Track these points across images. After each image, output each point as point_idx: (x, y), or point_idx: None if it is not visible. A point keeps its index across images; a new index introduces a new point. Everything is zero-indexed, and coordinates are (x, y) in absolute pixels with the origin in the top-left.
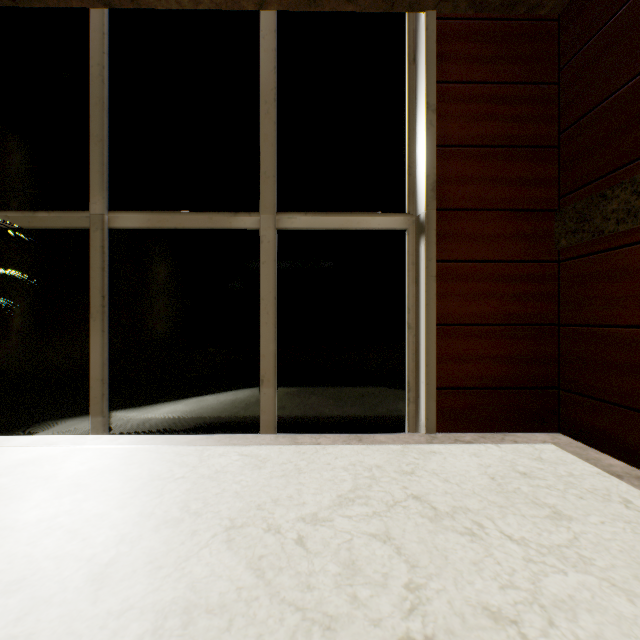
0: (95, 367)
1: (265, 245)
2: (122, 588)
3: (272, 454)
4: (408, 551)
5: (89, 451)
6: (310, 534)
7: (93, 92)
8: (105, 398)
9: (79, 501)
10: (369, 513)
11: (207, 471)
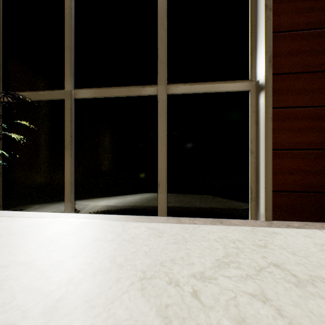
0: (67, 175)
1: (160, 104)
2: (64, 323)
3: (166, 228)
4: (288, 313)
5: (62, 221)
6: (202, 289)
7: (66, 23)
8: (72, 193)
9: (50, 251)
10: (243, 275)
11: (127, 237)
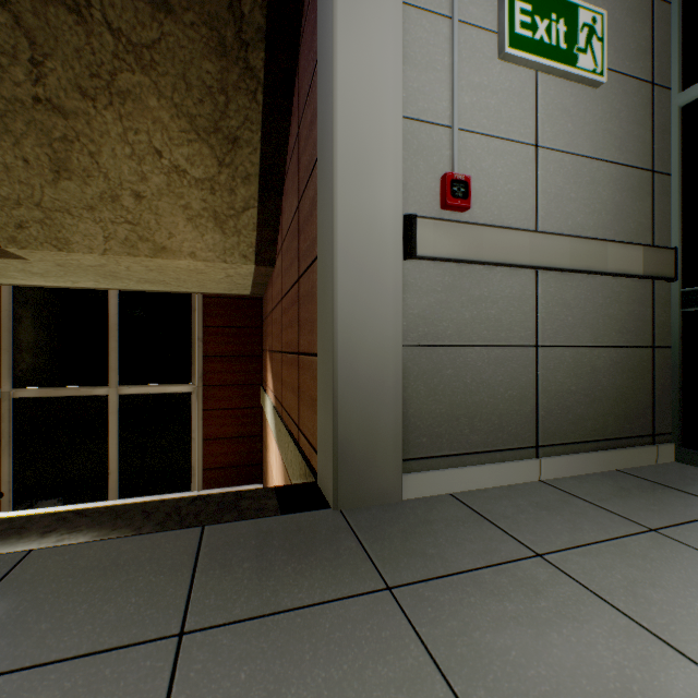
0: (5, 475)
1: (112, 404)
2: None
3: None
4: None
5: None
6: None
7: (4, 325)
8: (12, 491)
9: None
10: None
11: None
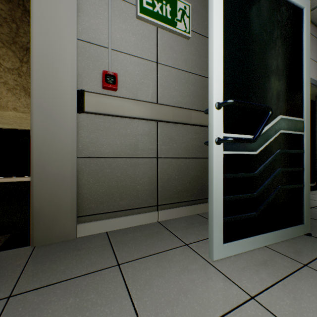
0: None
1: None
2: None
3: None
4: None
5: None
6: None
7: None
8: None
9: None
10: None
11: None
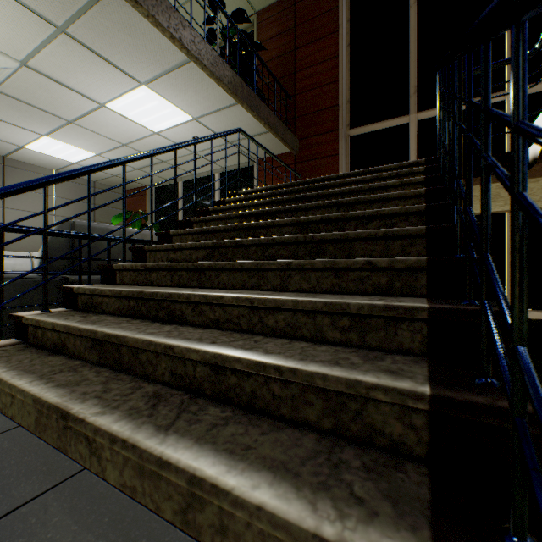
0: None
1: None
2: None
3: None
4: None
5: None
6: None
7: None
8: None
9: None
10: None
11: None
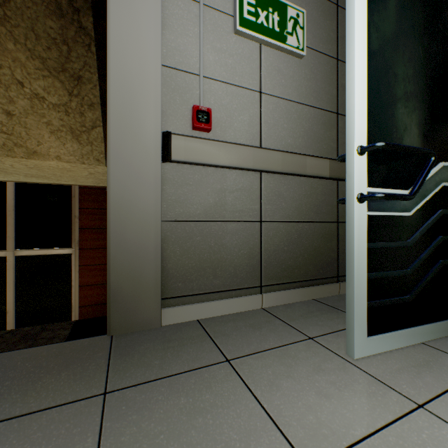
0: None
1: (9, 263)
2: None
3: None
4: None
5: None
6: None
7: None
8: None
9: None
10: None
11: None
